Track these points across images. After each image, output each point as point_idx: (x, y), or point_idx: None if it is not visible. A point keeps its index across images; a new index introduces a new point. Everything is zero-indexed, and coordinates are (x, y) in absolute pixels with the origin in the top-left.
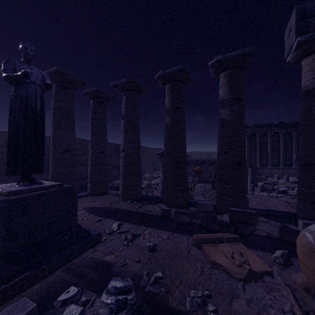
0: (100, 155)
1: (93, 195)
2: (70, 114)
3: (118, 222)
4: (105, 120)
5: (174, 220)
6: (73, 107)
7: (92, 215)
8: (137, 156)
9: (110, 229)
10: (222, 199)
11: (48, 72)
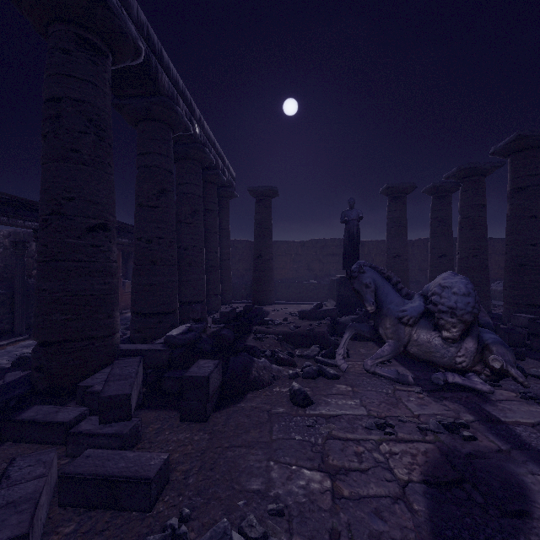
0: (439, 259)
1: None
2: (400, 221)
3: None
4: (447, 217)
5: None
6: (404, 213)
7: None
8: (475, 259)
9: None
10: None
11: (382, 190)
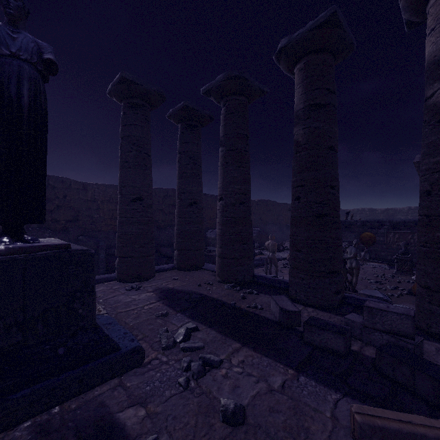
0: (189, 208)
1: (180, 269)
2: (142, 144)
3: (191, 325)
4: (198, 153)
5: (305, 338)
6: (147, 133)
7: (161, 303)
8: (243, 208)
9: (171, 337)
10: (437, 303)
11: (113, 85)
